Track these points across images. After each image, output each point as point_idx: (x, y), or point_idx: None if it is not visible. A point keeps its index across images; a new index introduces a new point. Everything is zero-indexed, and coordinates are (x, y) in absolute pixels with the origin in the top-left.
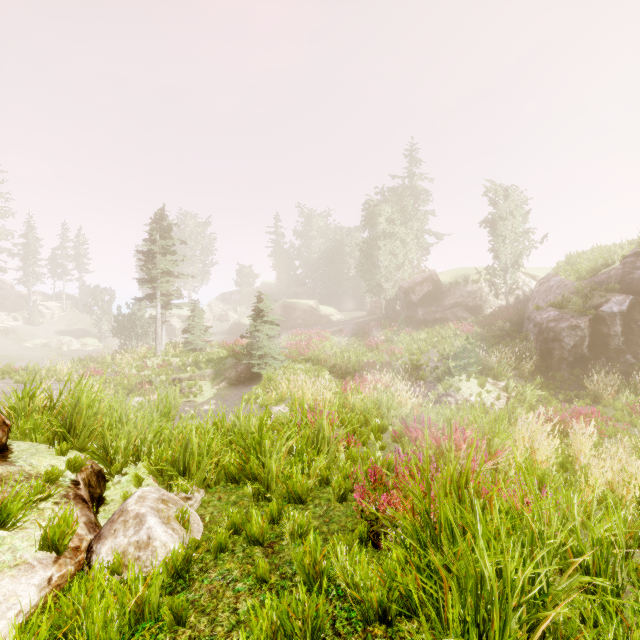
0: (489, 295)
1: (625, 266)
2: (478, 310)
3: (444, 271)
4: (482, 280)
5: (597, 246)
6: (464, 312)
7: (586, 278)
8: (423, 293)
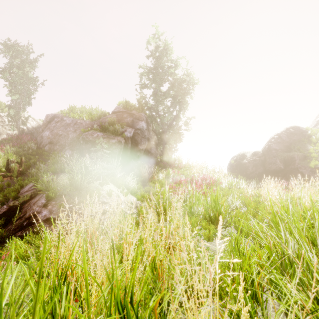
0: (0, 124)
1: (118, 116)
2: None
3: None
4: None
5: (85, 106)
6: None
7: (95, 120)
8: None
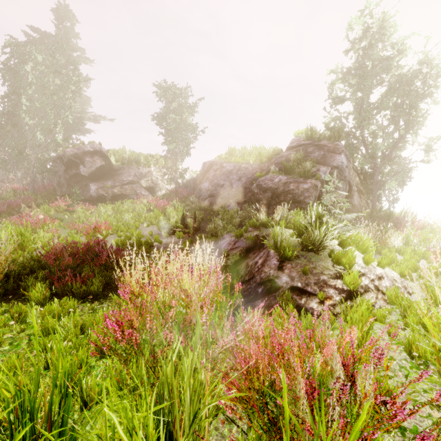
0: (160, 179)
1: (299, 152)
2: (152, 191)
3: (110, 152)
4: (152, 165)
5: (245, 147)
6: (143, 191)
7: (264, 161)
8: (96, 166)
